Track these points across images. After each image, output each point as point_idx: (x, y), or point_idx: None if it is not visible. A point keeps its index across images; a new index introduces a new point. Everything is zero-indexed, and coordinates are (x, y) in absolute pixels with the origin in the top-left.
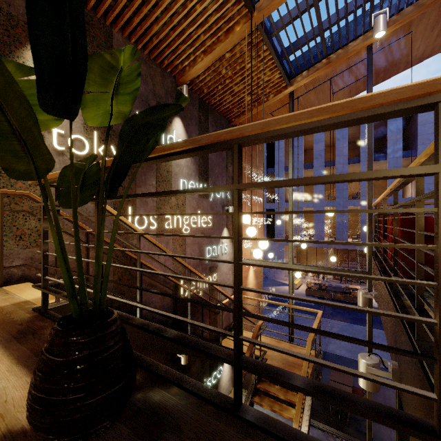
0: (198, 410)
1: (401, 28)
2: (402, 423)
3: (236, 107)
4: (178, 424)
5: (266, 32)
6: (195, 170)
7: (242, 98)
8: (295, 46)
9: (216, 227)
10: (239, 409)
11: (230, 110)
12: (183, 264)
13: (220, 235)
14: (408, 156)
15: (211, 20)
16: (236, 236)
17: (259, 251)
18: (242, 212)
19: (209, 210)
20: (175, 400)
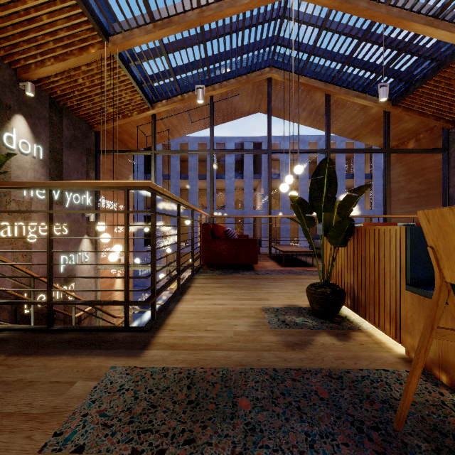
0: (23, 334)
1: (232, 90)
2: (115, 302)
3: (97, 115)
4: (7, 340)
5: (123, 61)
6: (45, 174)
7: (104, 108)
8: (153, 78)
9: (73, 235)
10: (51, 327)
11: (91, 116)
12: (25, 272)
13: (80, 243)
14: (256, 178)
15: (62, 34)
16: (49, 237)
17: (114, 255)
18: (52, 225)
19: (65, 217)
20: (6, 334)
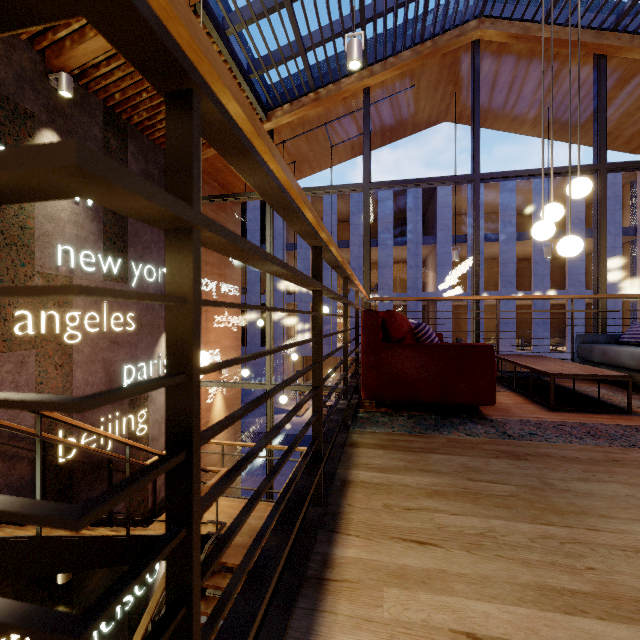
0: None
1: (402, 77)
2: None
3: None
4: None
5: (214, 23)
6: (96, 231)
7: None
8: (268, 61)
9: (145, 332)
10: None
11: None
12: None
13: (155, 344)
14: (428, 243)
15: None
16: None
17: None
18: None
19: (130, 303)
20: None
